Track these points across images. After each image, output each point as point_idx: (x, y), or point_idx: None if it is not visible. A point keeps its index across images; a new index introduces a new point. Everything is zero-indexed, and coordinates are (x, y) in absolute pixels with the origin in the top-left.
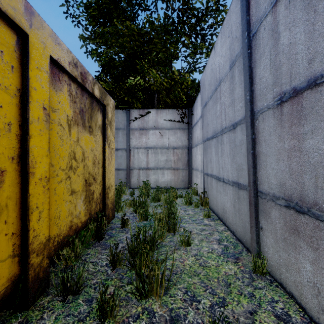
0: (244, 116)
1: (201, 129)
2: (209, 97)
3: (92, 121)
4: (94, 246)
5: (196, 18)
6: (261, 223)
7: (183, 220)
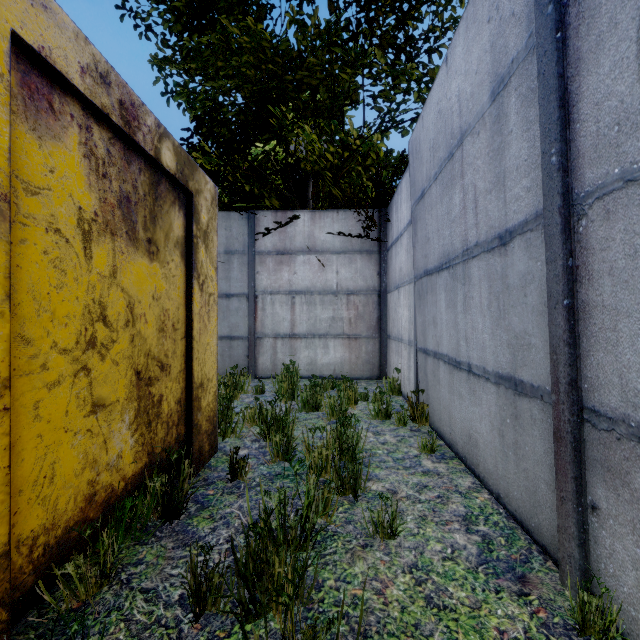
0: (536, 212)
1: (409, 252)
2: (433, 177)
3: (156, 228)
4: (158, 537)
5: (397, 17)
6: (594, 493)
7: (373, 460)
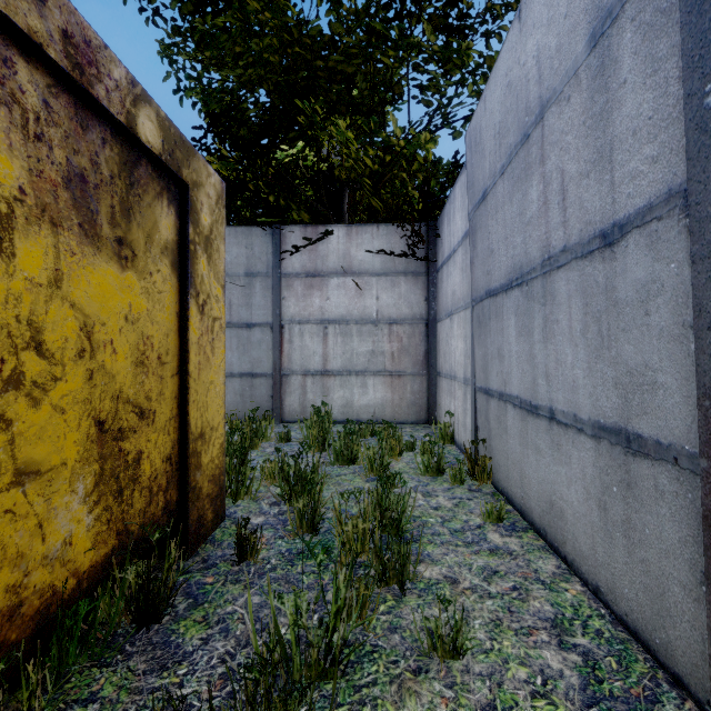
0: (669, 190)
1: (464, 271)
2: (498, 171)
3: (132, 225)
4: (126, 654)
5: None
6: None
7: (423, 533)
